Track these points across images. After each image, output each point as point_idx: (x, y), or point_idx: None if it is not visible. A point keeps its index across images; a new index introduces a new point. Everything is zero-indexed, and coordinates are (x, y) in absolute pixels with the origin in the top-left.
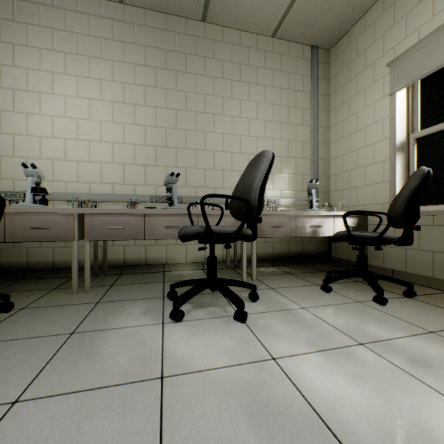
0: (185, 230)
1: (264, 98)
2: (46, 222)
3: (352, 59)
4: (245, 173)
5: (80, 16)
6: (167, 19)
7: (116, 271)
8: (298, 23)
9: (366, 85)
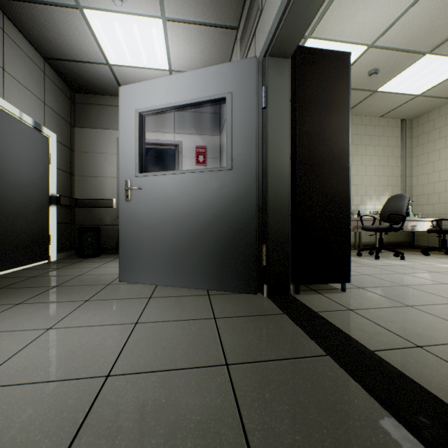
0: (378, 227)
1: (374, 152)
2: None
3: (430, 130)
4: (389, 202)
5: None
6: None
7: None
8: (397, 112)
9: (440, 148)
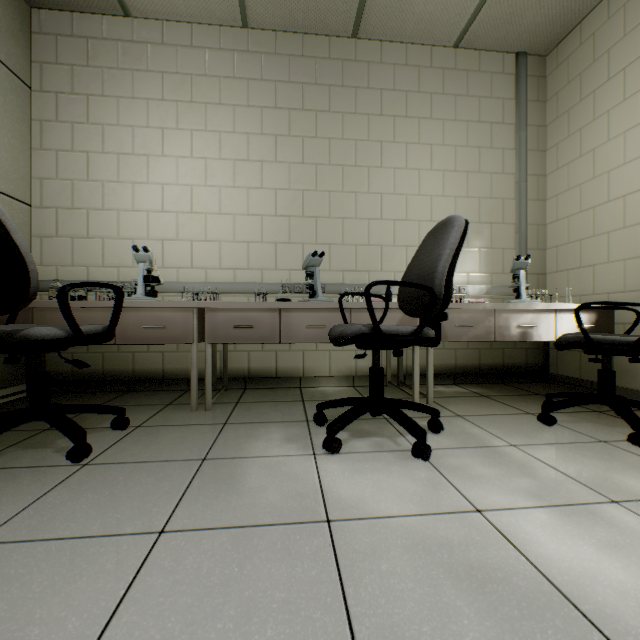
0: (342, 330)
1: (442, 138)
2: (161, 319)
3: (586, 66)
4: (421, 250)
5: (194, 52)
6: (304, 41)
7: (239, 385)
8: (496, 23)
9: (611, 105)
